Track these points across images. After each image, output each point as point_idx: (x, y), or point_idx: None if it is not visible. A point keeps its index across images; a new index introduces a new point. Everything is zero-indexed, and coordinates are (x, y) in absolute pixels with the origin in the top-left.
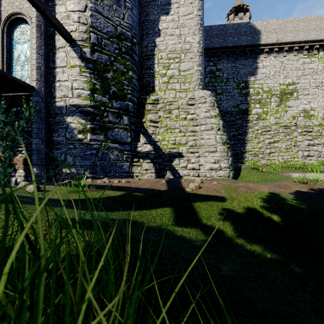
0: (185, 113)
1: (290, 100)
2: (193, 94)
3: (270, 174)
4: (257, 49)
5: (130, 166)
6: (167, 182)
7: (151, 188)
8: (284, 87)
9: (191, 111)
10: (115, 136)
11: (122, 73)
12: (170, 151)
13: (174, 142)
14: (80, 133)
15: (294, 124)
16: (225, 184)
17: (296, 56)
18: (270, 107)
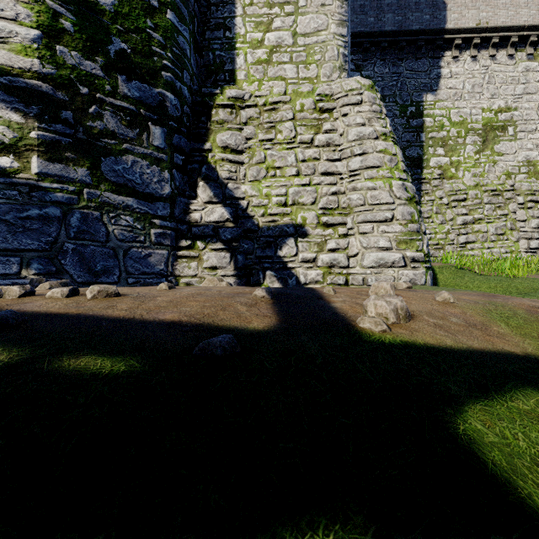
0: (310, 129)
1: (501, 141)
2: (328, 86)
3: (513, 279)
4: (441, 40)
5: (169, 258)
6: (274, 295)
7: (200, 319)
8: (491, 116)
9: (324, 124)
10: (125, 175)
11: (146, 9)
12: (273, 222)
13: (285, 199)
14: (4, 154)
15: (510, 187)
16: (475, 300)
17: (513, 57)
18: (464, 153)
